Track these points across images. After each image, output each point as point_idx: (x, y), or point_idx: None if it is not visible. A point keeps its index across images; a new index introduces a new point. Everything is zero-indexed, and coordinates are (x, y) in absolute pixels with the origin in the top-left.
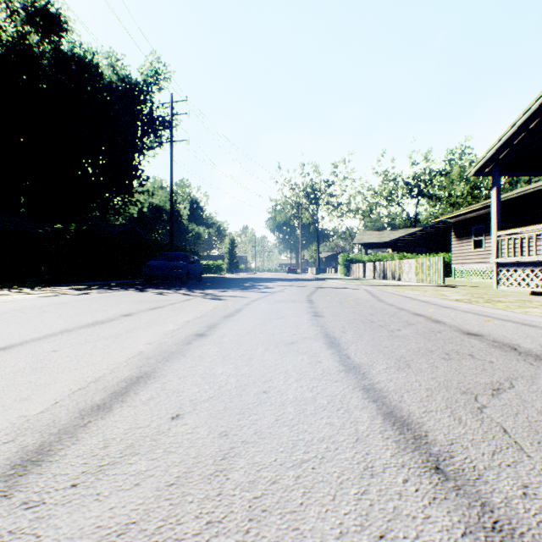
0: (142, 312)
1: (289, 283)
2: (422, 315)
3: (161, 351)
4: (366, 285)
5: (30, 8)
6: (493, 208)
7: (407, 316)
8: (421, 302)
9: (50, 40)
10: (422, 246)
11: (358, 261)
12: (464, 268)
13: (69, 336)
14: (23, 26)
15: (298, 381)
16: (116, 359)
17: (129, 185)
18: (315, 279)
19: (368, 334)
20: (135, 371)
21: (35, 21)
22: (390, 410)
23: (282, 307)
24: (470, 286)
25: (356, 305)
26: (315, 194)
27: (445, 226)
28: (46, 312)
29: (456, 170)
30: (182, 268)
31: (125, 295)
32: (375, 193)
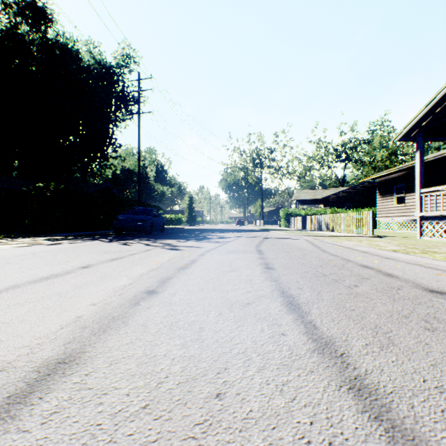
0: (101, 264)
1: (238, 233)
2: (370, 267)
3: (102, 315)
4: (305, 236)
5: (21, 3)
6: (417, 169)
7: (356, 268)
8: (362, 253)
9: (38, 29)
10: (349, 202)
11: (296, 214)
12: (387, 220)
13: (12, 294)
14: (15, 18)
15: (262, 371)
16: (45, 329)
17: (104, 151)
18: (260, 230)
19: (326, 291)
20: (59, 350)
21: (25, 13)
22: (411, 443)
23: (234, 258)
24: (396, 237)
25: (302, 255)
26: (260, 159)
27: (369, 185)
28: (9, 263)
29: (377, 139)
30: (147, 220)
31: (93, 245)
32: (310, 158)
